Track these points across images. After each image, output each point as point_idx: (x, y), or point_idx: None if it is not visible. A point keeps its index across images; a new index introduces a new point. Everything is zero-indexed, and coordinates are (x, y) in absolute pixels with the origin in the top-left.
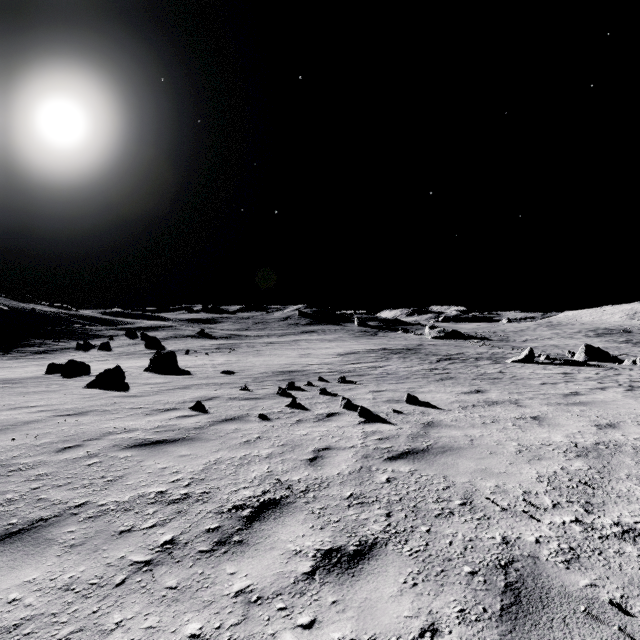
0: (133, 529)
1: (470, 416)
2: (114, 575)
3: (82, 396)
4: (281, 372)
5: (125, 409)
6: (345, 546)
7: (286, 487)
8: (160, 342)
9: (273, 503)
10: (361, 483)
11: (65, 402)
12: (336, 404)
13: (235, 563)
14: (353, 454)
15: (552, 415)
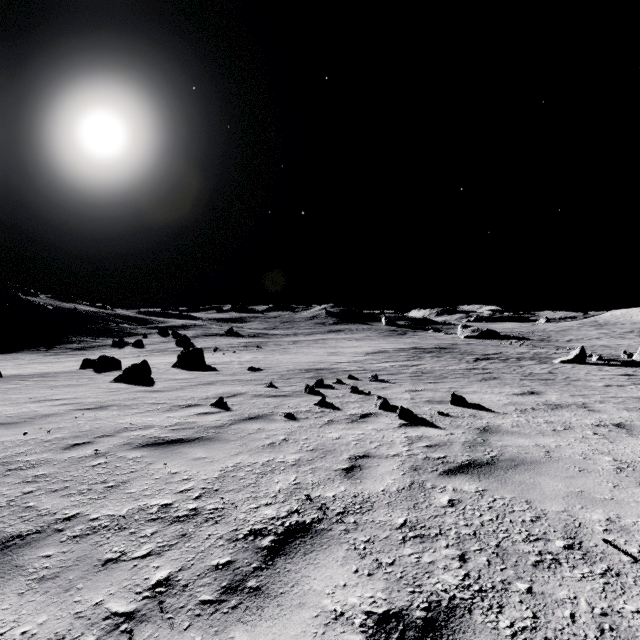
0: (122, 558)
1: (534, 421)
2: (80, 635)
3: (107, 390)
4: (308, 370)
5: (146, 404)
6: (408, 609)
7: (318, 507)
8: (190, 340)
9: (302, 529)
10: (415, 505)
11: (89, 396)
12: (370, 404)
13: (248, 628)
14: (399, 464)
15: (639, 422)
